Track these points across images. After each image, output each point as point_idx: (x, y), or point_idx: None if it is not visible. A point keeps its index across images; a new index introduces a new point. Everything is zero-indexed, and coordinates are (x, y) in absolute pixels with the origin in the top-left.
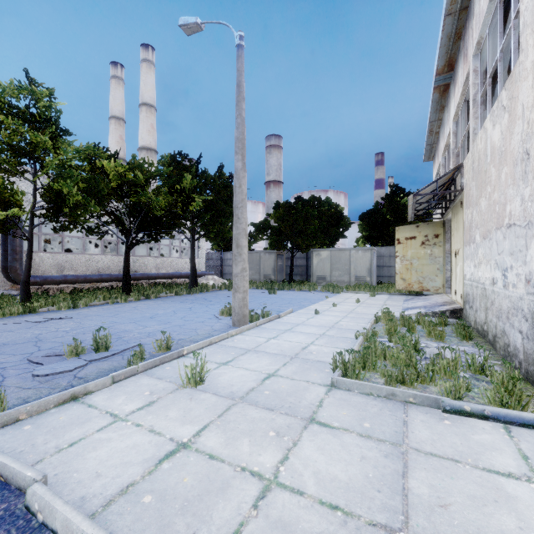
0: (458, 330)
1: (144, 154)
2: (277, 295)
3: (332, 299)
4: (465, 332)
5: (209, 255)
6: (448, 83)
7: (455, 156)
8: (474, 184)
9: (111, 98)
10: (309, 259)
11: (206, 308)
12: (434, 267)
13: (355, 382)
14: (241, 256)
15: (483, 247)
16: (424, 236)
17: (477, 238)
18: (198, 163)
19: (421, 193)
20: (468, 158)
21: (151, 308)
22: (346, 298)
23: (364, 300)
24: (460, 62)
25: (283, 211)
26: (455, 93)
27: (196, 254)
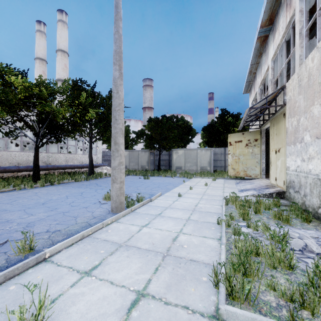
0: (299, 214)
1: (60, 84)
2: (149, 180)
3: (188, 183)
4: (305, 215)
5: (104, 153)
6: (267, 34)
7: (273, 84)
8: (301, 97)
9: (36, 45)
10: (171, 156)
11: (94, 192)
12: (254, 161)
13: (252, 318)
14: (118, 152)
15: (316, 145)
16: (247, 140)
17: (307, 138)
18: (94, 87)
19: (255, 107)
20: (293, 79)
21: (49, 193)
22: (197, 182)
23: (209, 184)
24: (281, 14)
25: (153, 123)
26: (274, 39)
27: (95, 152)
